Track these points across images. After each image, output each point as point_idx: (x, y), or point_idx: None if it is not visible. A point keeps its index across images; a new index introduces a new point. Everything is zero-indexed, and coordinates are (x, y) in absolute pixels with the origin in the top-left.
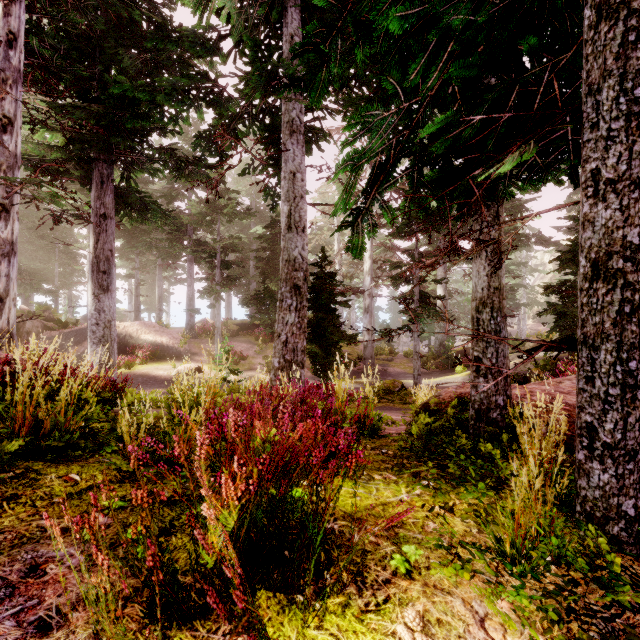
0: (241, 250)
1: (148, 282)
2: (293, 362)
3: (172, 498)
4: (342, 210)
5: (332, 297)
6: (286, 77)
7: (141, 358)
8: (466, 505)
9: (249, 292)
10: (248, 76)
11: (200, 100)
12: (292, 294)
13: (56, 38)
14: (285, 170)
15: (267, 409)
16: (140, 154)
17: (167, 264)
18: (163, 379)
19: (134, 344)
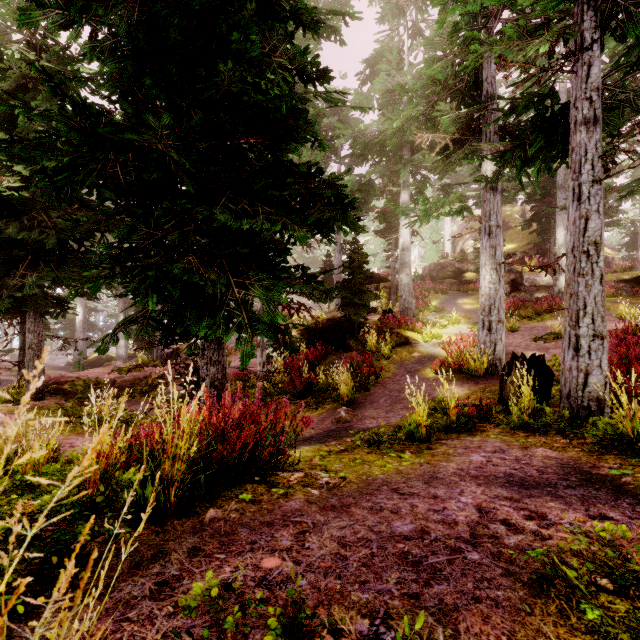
0: None
1: None
2: None
3: None
4: None
5: None
6: None
7: None
8: None
9: None
10: None
11: None
12: None
13: None
14: None
15: None
16: None
17: None
18: None
19: None
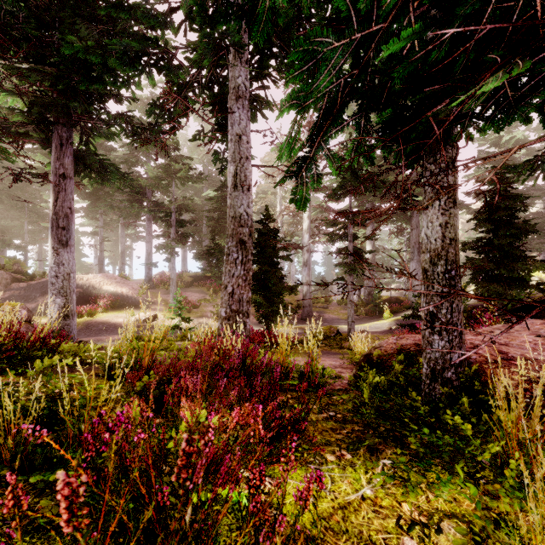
0: (194, 210)
1: (113, 239)
2: (239, 312)
3: (56, 521)
4: (287, 157)
5: (275, 252)
6: (232, 45)
7: (102, 307)
8: (442, 501)
9: (202, 248)
10: (196, 43)
11: (151, 66)
12: (238, 248)
13: (14, 5)
14: (231, 133)
15: (195, 386)
16: (97, 119)
17: (128, 223)
18: (122, 326)
19: (97, 294)
